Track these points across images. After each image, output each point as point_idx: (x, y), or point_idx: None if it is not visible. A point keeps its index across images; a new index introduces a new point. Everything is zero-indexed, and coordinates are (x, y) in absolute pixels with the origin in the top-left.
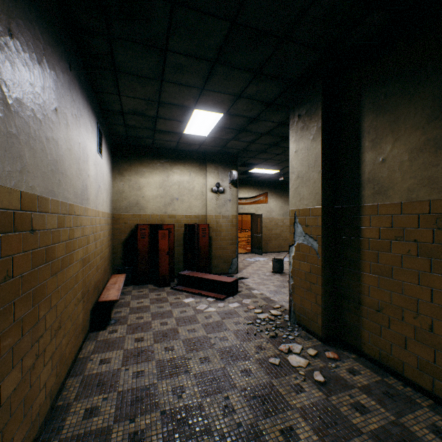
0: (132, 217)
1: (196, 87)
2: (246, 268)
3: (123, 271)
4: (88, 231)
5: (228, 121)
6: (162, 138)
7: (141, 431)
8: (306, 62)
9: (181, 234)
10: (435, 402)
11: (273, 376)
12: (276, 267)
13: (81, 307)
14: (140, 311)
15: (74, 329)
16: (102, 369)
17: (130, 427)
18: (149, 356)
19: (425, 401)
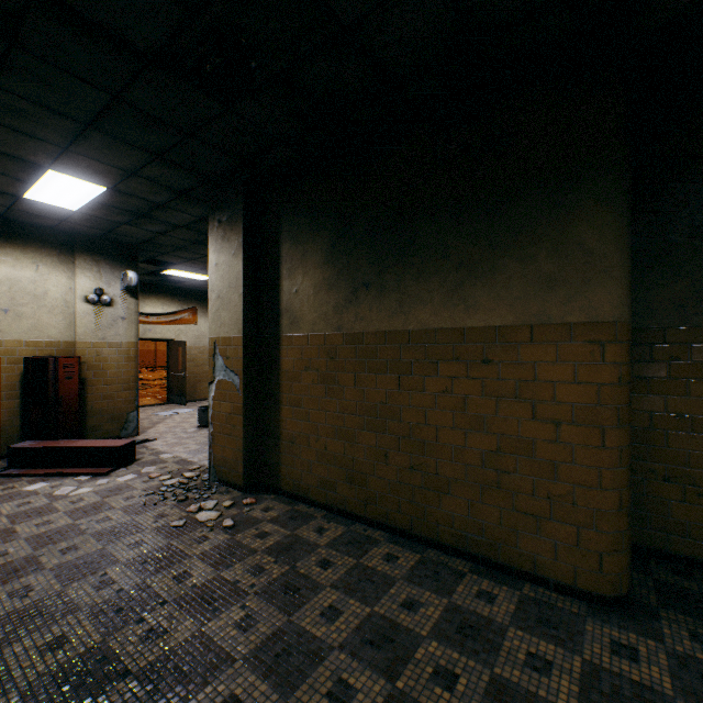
0: None
1: (53, 143)
2: (156, 426)
3: None
4: None
5: (118, 199)
6: None
7: None
8: (224, 165)
9: (16, 376)
10: (329, 512)
11: (174, 537)
12: (205, 419)
13: None
14: None
15: None
16: None
17: None
18: None
19: (321, 513)
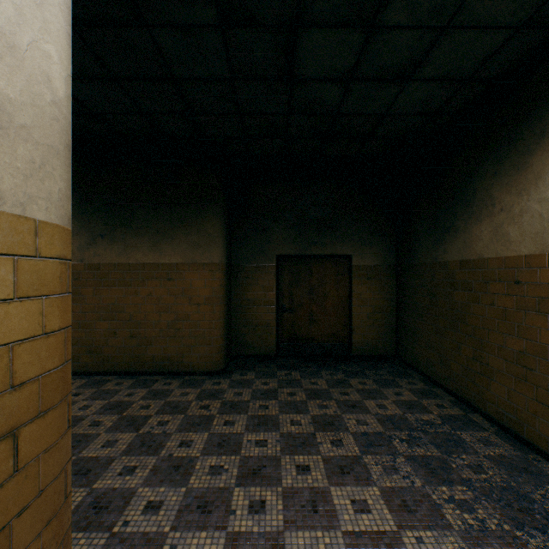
0: None
1: None
2: None
3: None
4: None
5: None
6: None
7: None
8: None
9: None
10: (74, 376)
11: None
12: None
13: None
14: None
15: None
16: None
17: None
18: None
19: None
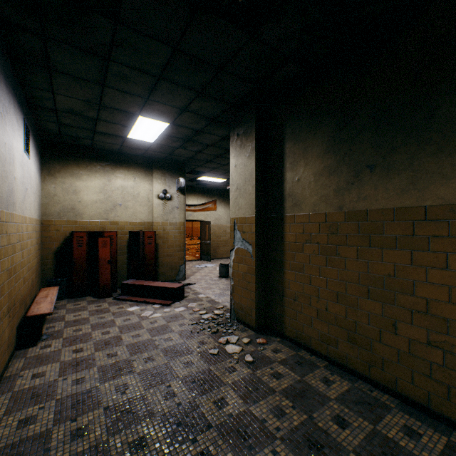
0: (67, 223)
1: (141, 96)
2: (195, 274)
3: (55, 284)
4: (14, 239)
5: (175, 131)
6: (103, 140)
7: (84, 427)
8: (242, 90)
9: (125, 242)
10: (329, 363)
11: (211, 363)
12: (223, 272)
13: (6, 322)
14: (78, 323)
15: (0, 345)
16: (36, 382)
17: (72, 425)
18: (90, 364)
19: (322, 363)
